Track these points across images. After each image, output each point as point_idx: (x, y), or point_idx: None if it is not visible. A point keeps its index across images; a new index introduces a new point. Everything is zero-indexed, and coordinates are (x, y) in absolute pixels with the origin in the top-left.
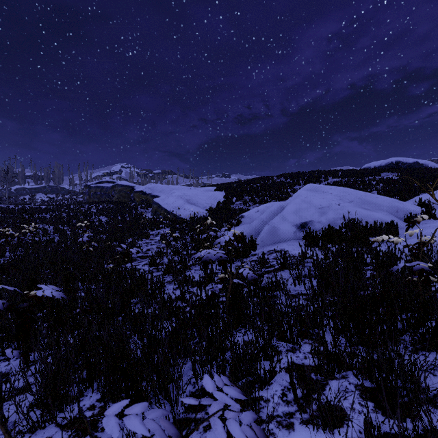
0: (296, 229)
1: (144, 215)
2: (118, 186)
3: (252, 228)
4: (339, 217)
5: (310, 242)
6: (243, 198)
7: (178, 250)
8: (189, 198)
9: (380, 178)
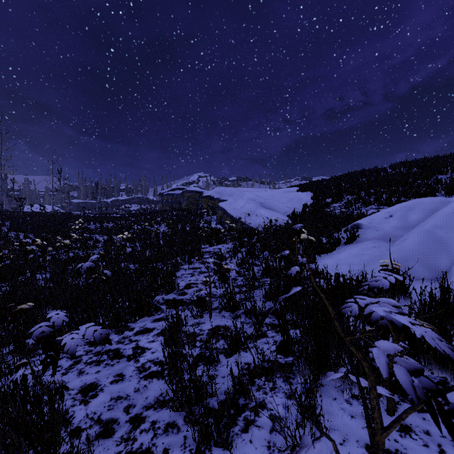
0: None
1: (200, 224)
2: (186, 192)
3: (409, 254)
4: None
5: None
6: (342, 199)
7: (236, 300)
8: (264, 200)
9: None
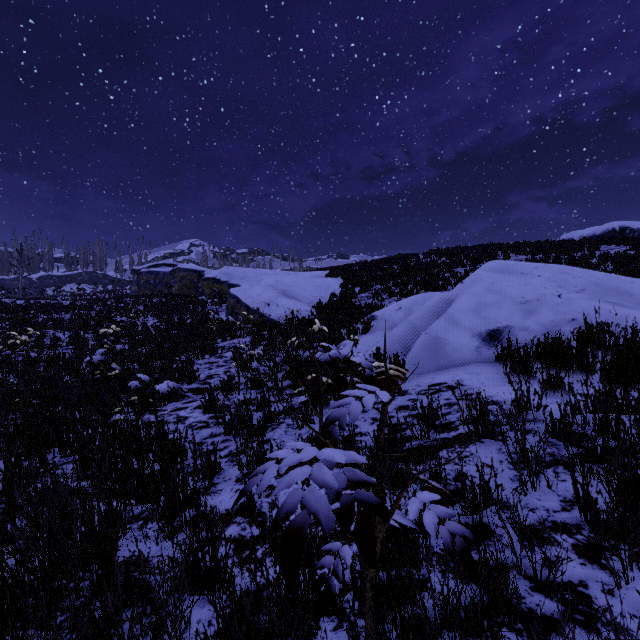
0: (480, 342)
1: (210, 316)
2: (179, 271)
3: (395, 339)
4: (563, 319)
5: (515, 370)
6: (371, 288)
7: (261, 379)
8: (286, 287)
9: (603, 254)
